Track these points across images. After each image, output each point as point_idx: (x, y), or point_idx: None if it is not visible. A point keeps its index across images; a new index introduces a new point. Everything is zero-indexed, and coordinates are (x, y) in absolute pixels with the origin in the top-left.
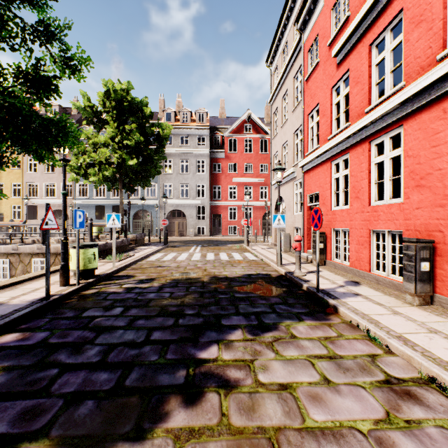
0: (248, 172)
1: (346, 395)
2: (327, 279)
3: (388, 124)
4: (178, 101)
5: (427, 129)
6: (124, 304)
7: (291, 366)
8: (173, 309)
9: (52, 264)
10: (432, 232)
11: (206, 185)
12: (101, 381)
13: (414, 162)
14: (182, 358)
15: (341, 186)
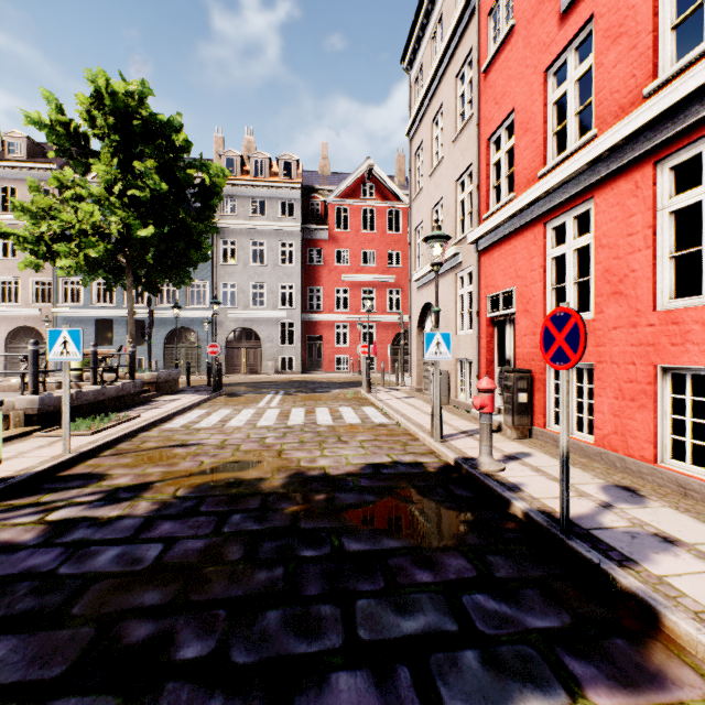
0: (368, 265)
1: None
2: (558, 481)
3: None
4: (248, 141)
5: None
6: None
7: None
8: (141, 631)
9: None
10: None
11: (297, 286)
12: None
13: None
14: None
15: (572, 272)
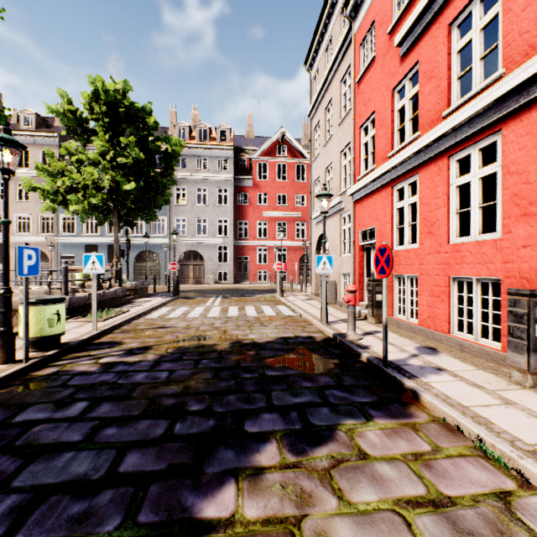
0: (281, 204)
1: None
2: (392, 344)
3: (478, 131)
4: (194, 114)
5: None
6: (92, 395)
7: (370, 532)
8: (170, 401)
9: None
10: None
11: (230, 220)
12: None
13: (519, 180)
14: (167, 519)
15: (407, 218)
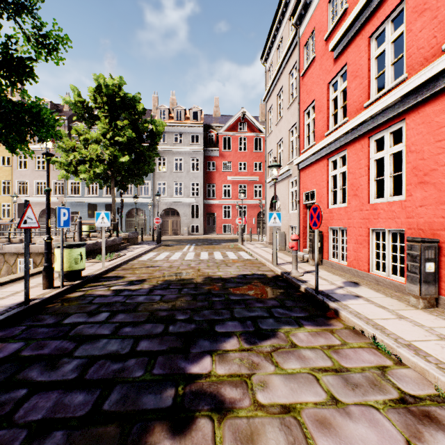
0: (242, 170)
1: (358, 418)
2: (325, 280)
3: (389, 119)
4: (172, 99)
5: (431, 123)
6: (111, 309)
7: (293, 382)
8: (164, 313)
9: (39, 265)
10: (437, 230)
11: (201, 184)
12: (76, 404)
13: (417, 157)
14: (170, 373)
15: (339, 184)
